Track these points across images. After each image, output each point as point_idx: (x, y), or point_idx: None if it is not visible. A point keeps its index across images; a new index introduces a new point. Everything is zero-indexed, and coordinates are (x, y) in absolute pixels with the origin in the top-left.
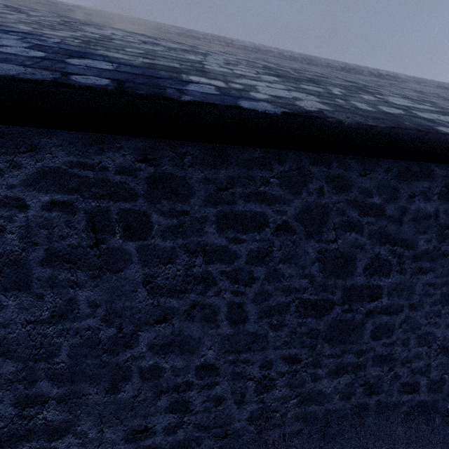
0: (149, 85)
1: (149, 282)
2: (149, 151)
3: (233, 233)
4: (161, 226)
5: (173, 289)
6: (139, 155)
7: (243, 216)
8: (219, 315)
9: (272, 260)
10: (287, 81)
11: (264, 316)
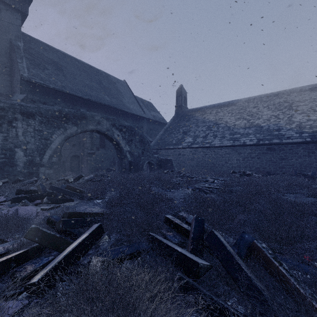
0: (314, 138)
1: (315, 158)
2: (314, 145)
3: None
4: (316, 152)
5: None
6: (313, 145)
7: None
8: None
9: None
10: None
11: None
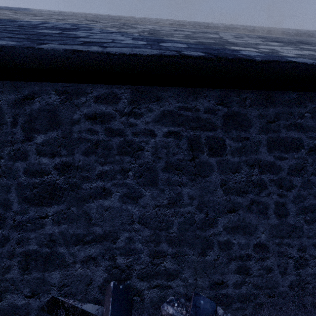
0: (223, 53)
1: (224, 185)
2: (223, 98)
3: (278, 153)
4: (231, 148)
5: (239, 190)
6: (218, 100)
7: (285, 141)
8: (268, 210)
9: (306, 173)
10: (288, 44)
11: (300, 213)
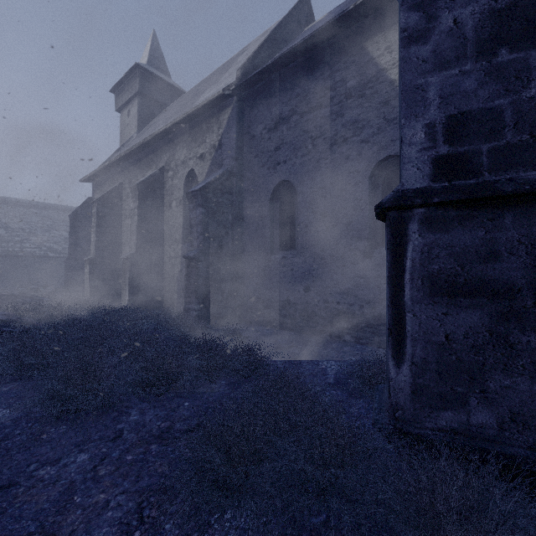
0: None
1: None
2: None
3: None
4: None
5: None
6: None
7: None
8: None
9: None
10: None
11: None
